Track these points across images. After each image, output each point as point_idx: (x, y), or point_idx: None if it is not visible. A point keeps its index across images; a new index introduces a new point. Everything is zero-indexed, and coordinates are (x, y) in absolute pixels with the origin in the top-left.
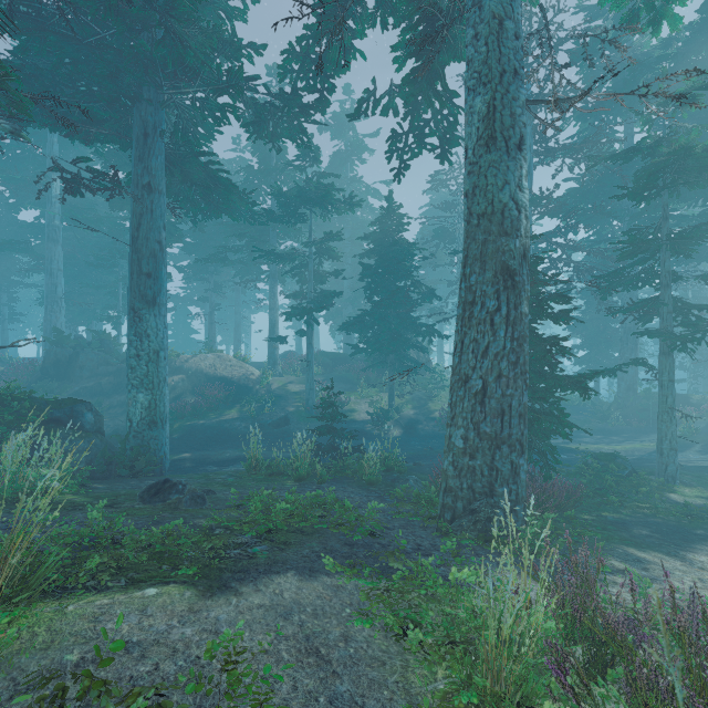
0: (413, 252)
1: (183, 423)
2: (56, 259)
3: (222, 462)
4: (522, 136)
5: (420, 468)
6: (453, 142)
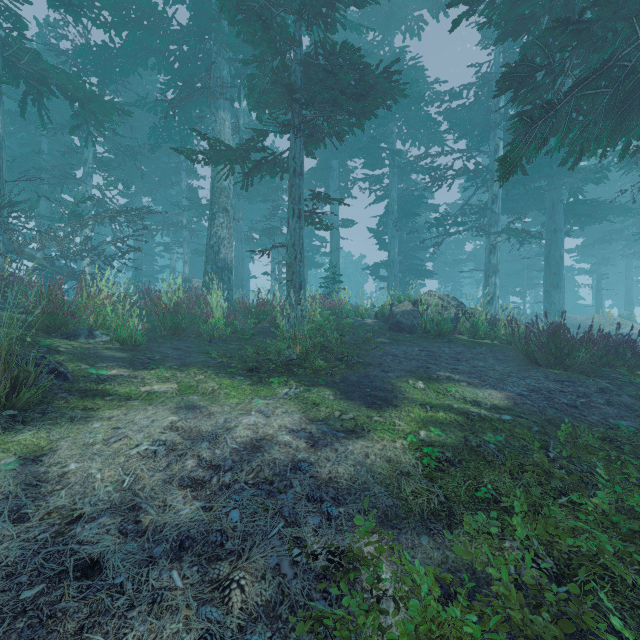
0: None
1: None
2: None
3: None
4: None
5: None
6: None
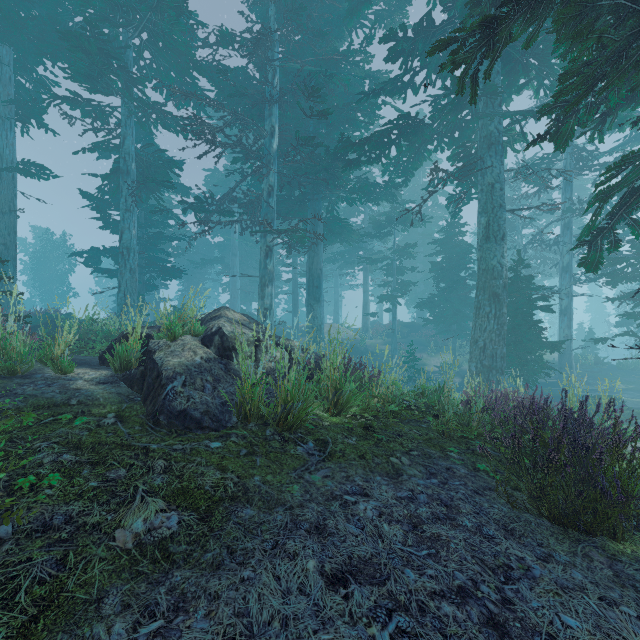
0: (470, 251)
1: None
2: (236, 266)
3: None
4: (504, 233)
5: None
6: None
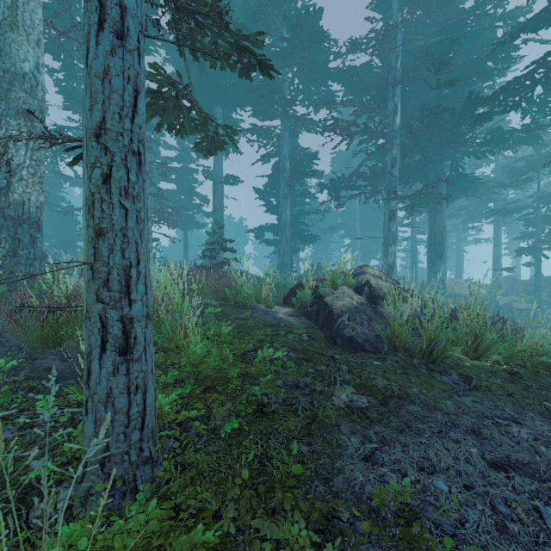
0: None
1: None
2: (357, 229)
3: None
4: None
5: None
6: None
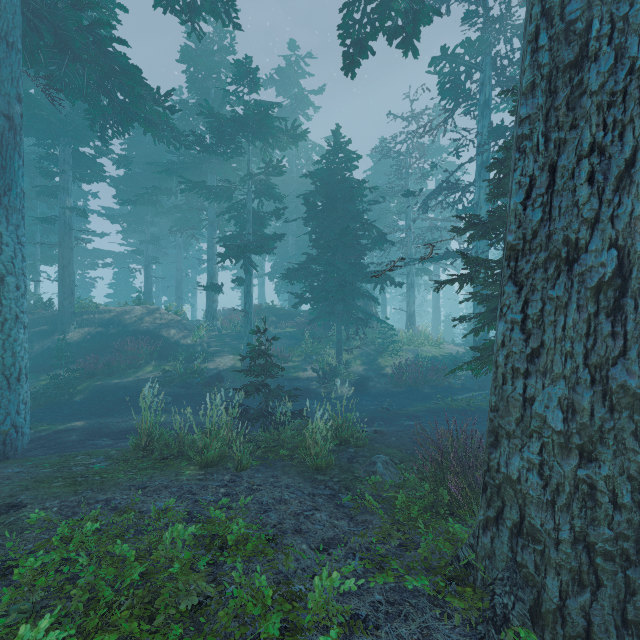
0: (362, 193)
1: (92, 382)
2: None
3: (123, 433)
4: None
5: (384, 438)
6: (422, 18)
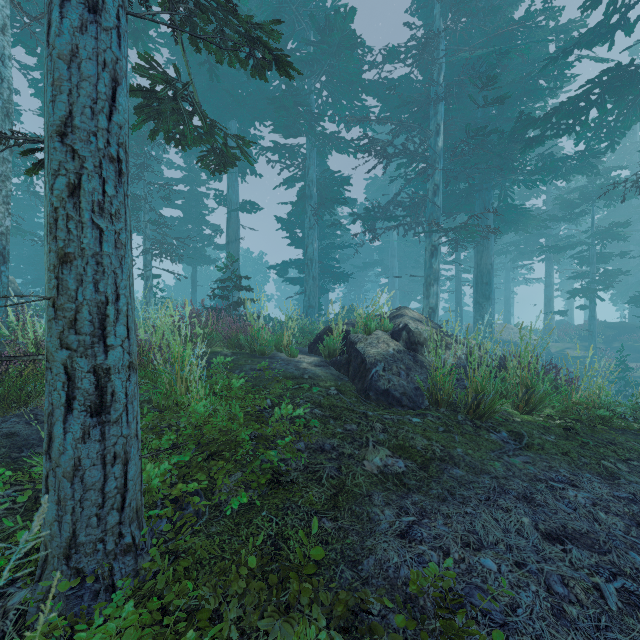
0: None
1: None
2: (394, 267)
3: None
4: None
5: None
6: None
